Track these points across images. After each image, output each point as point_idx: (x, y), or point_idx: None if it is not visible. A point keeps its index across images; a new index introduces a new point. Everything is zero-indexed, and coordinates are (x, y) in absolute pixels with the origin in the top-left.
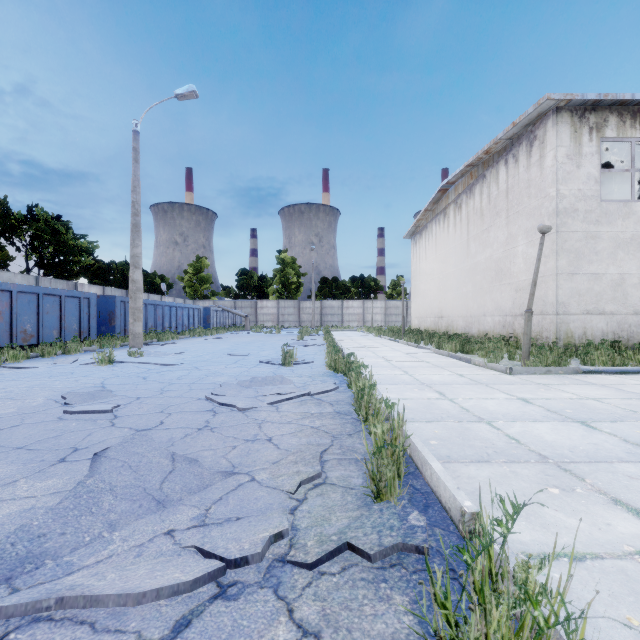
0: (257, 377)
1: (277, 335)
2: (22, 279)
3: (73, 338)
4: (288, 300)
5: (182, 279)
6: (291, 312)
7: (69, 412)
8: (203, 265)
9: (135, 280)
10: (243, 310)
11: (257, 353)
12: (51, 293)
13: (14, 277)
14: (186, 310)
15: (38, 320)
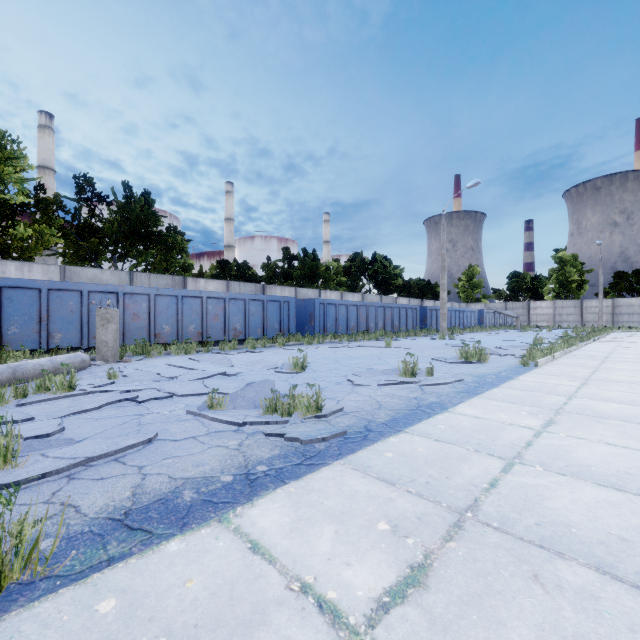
0: (516, 345)
1: (546, 333)
2: (375, 298)
3: (417, 329)
4: (566, 300)
5: (456, 286)
6: (570, 312)
7: (454, 346)
8: (475, 272)
9: (443, 298)
10: (514, 311)
11: (520, 340)
12: (403, 307)
13: (373, 297)
14: (465, 313)
15: (399, 320)
